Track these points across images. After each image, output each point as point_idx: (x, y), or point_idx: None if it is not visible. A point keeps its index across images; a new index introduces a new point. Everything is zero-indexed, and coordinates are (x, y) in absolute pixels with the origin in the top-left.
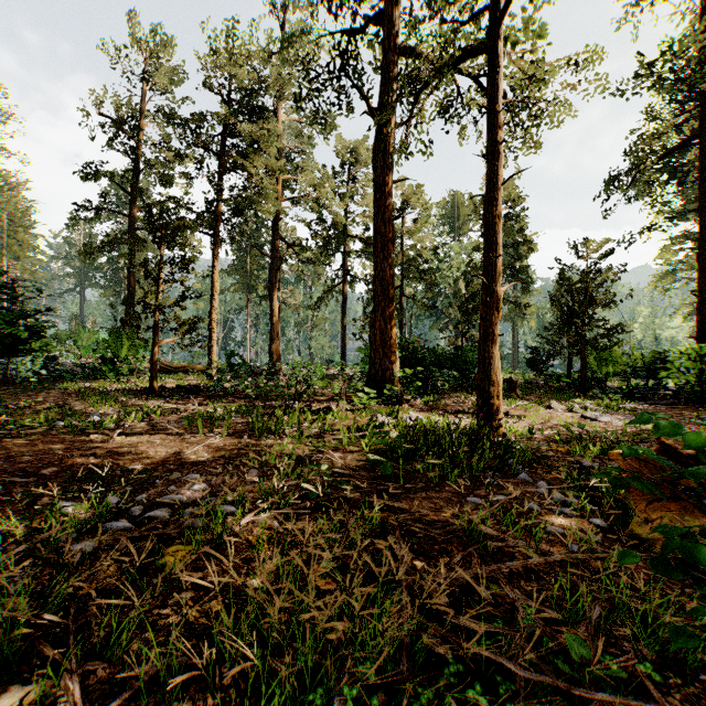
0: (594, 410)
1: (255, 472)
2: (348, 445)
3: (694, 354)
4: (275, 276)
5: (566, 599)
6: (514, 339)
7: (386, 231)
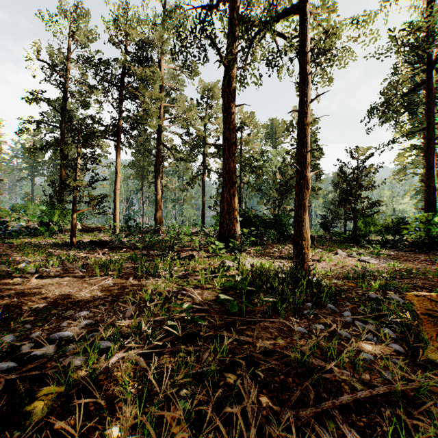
0: (365, 256)
1: (133, 308)
2: (204, 283)
3: (424, 219)
4: (158, 168)
5: (396, 435)
6: (309, 210)
7: (231, 137)
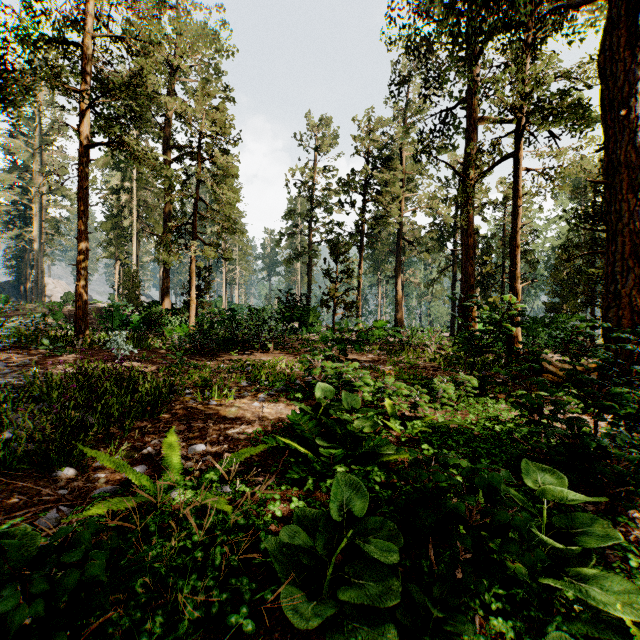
0: None
1: (388, 363)
2: (429, 362)
3: None
4: (398, 266)
5: None
6: None
7: (469, 242)
